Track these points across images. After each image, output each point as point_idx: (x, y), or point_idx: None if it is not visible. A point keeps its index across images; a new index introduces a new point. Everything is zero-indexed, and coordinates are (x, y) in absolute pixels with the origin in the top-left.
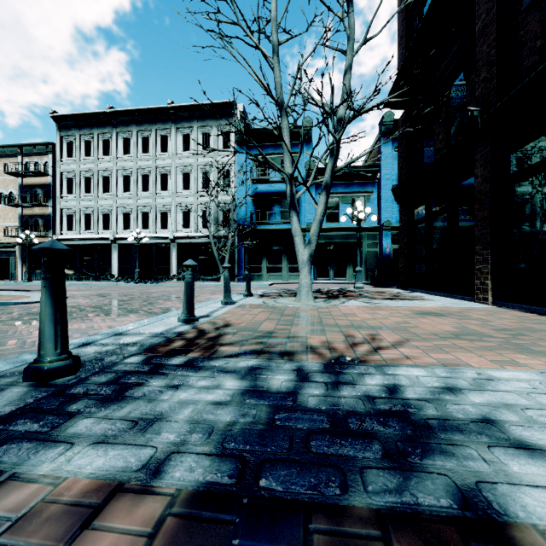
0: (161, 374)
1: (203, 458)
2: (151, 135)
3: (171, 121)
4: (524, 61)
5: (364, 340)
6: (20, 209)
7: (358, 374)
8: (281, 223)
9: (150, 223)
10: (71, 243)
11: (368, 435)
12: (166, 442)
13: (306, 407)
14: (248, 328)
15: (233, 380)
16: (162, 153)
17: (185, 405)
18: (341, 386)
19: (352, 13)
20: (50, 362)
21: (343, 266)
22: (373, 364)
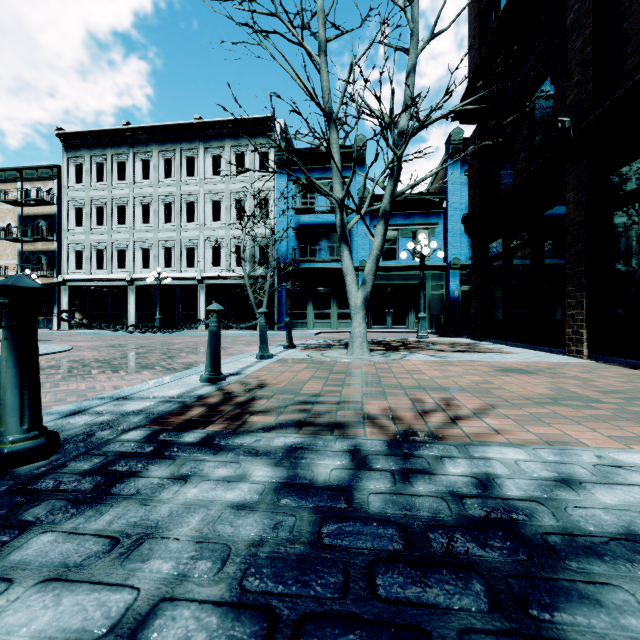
0: (167, 458)
1: (208, 611)
2: (175, 156)
3: (199, 140)
4: (628, 60)
5: (437, 407)
6: (19, 244)
7: (435, 458)
8: (330, 261)
9: (174, 261)
10: (80, 285)
11: (463, 564)
12: (156, 578)
13: (367, 512)
14: (288, 389)
15: (264, 466)
16: (188, 177)
17: (193, 510)
18: (414, 476)
19: (416, 2)
20: (13, 442)
21: (403, 312)
22: (453, 442)
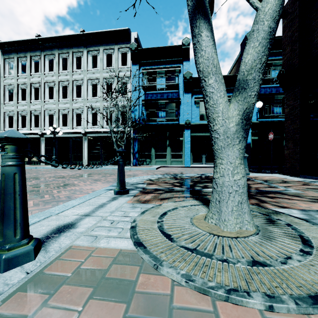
0: None
1: None
2: (69, 56)
3: (83, 46)
4: None
5: None
6: None
7: None
8: (166, 121)
9: (68, 122)
10: None
11: None
12: None
13: None
14: None
15: None
16: (77, 69)
17: None
18: None
19: None
20: None
21: (212, 154)
22: None
